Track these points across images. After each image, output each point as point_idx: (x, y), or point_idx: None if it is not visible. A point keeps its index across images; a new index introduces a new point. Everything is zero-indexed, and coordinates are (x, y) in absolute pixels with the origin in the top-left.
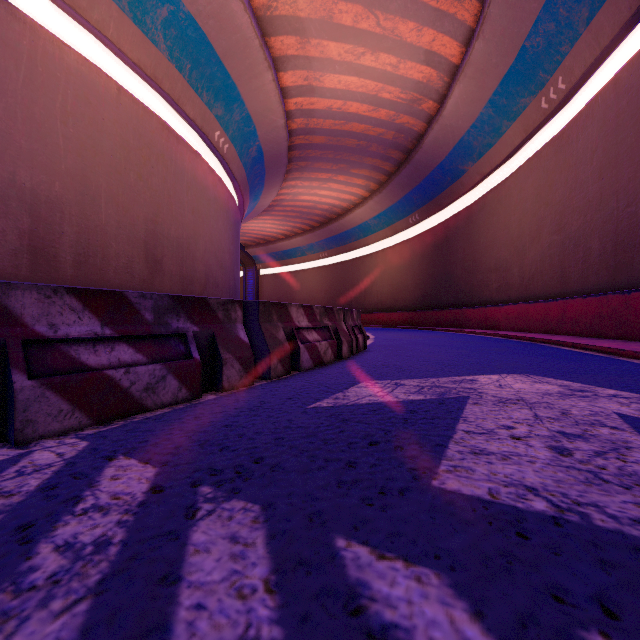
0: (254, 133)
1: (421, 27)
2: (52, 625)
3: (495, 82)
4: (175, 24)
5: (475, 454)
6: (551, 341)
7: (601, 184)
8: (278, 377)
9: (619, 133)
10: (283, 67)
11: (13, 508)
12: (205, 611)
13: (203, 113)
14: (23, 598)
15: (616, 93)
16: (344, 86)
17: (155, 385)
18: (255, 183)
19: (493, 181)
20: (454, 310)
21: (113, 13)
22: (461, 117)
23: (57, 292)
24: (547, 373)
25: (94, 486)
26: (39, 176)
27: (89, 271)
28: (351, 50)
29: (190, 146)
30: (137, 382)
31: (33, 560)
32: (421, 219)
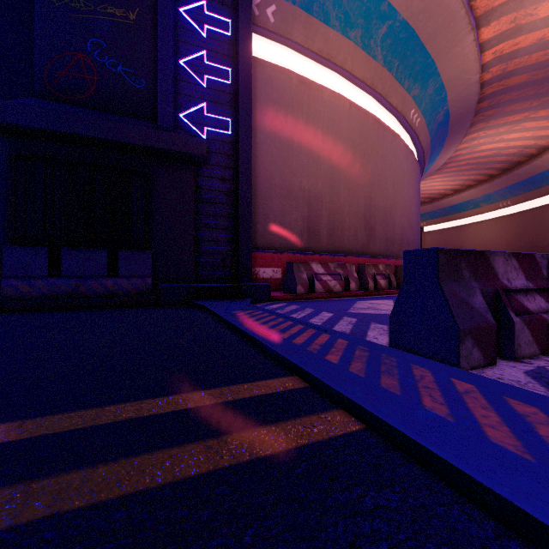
0: (444, 99)
1: None
2: None
3: None
4: (390, 34)
5: None
6: None
7: None
8: None
9: None
10: (485, 22)
11: None
12: None
13: (403, 98)
14: None
15: None
16: None
17: None
18: (435, 146)
19: None
20: None
21: (350, 50)
22: None
23: (509, 256)
24: None
25: None
26: (311, 180)
27: (334, 240)
28: None
29: (391, 130)
30: None
31: None
32: None
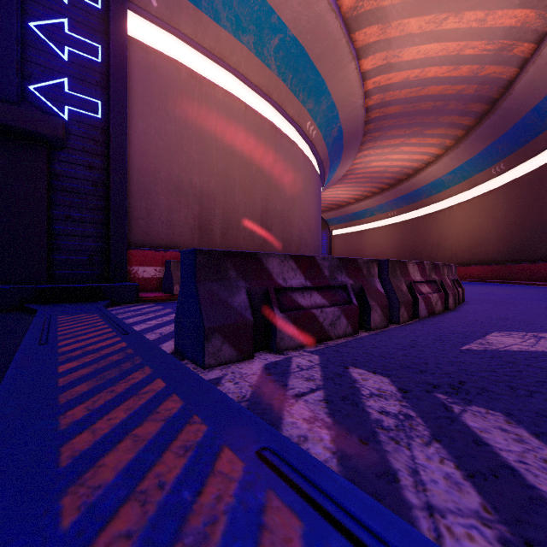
0: (336, 117)
1: None
2: (429, 450)
3: None
4: (282, 47)
5: None
6: None
7: None
8: (404, 322)
9: None
10: (364, 54)
11: (324, 387)
12: (530, 466)
13: (299, 110)
14: (393, 433)
15: None
16: (422, 55)
17: (335, 322)
18: (334, 158)
19: None
20: None
21: (244, 54)
22: None
23: (286, 258)
24: None
25: (357, 382)
26: (203, 178)
27: (229, 240)
28: (432, 19)
29: (289, 138)
30: (326, 319)
31: (373, 416)
32: (507, 168)
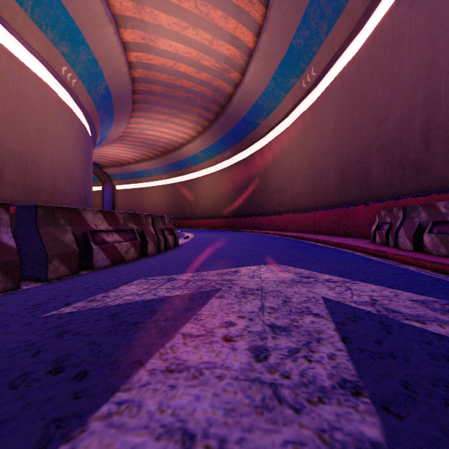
0: (101, 74)
1: (227, 16)
2: None
3: (275, 65)
4: None
5: (167, 373)
6: (305, 238)
7: (334, 138)
8: (60, 278)
9: (343, 107)
10: (123, 25)
11: None
12: None
13: (48, 48)
14: None
15: (342, 82)
16: (174, 50)
17: None
18: (105, 116)
19: (276, 132)
20: (253, 217)
21: None
22: (256, 86)
23: None
24: (292, 262)
25: None
26: None
27: None
28: (178, 23)
29: (35, 74)
30: None
31: None
32: (232, 155)
